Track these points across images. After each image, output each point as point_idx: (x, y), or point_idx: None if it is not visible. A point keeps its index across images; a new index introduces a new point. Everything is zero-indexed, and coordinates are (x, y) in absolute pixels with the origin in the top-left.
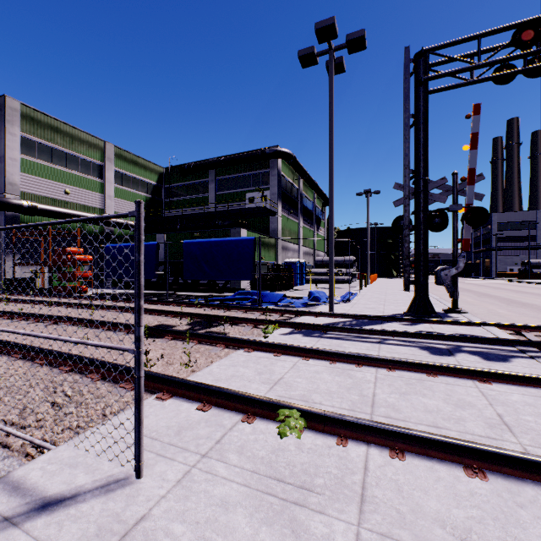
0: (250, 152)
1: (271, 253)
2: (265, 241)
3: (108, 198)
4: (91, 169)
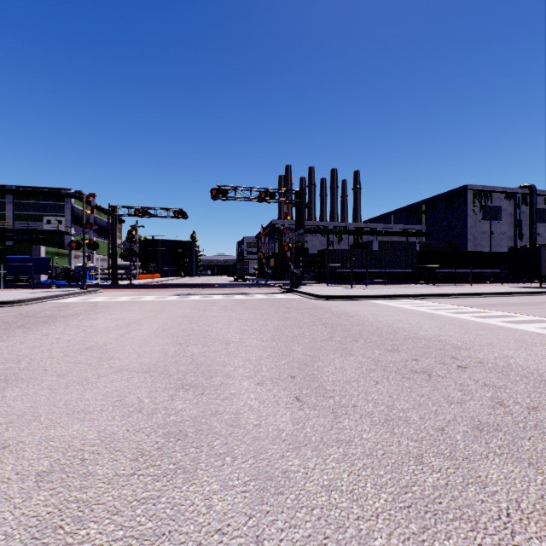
0: (48, 190)
1: (66, 260)
2: (60, 252)
3: None
4: None
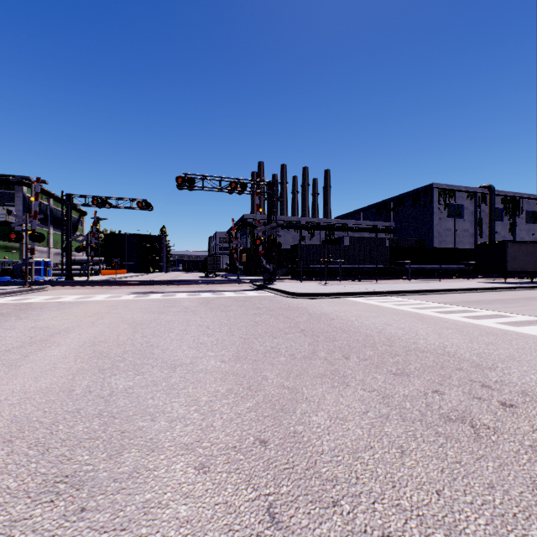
0: None
1: (16, 254)
2: (9, 245)
3: None
4: None
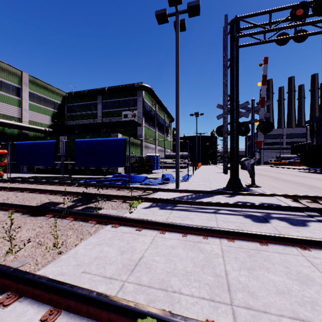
0: (125, 85)
1: (138, 149)
2: (134, 142)
3: (24, 110)
4: (11, 90)
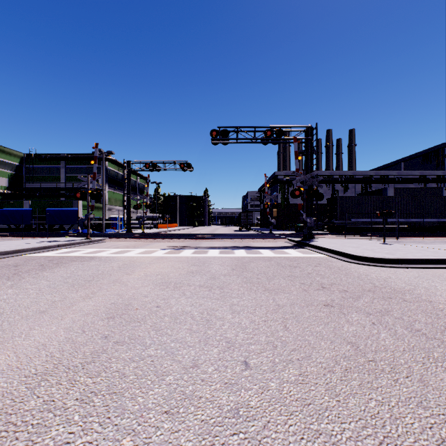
0: (88, 155)
1: (101, 212)
2: (96, 206)
3: None
4: None
